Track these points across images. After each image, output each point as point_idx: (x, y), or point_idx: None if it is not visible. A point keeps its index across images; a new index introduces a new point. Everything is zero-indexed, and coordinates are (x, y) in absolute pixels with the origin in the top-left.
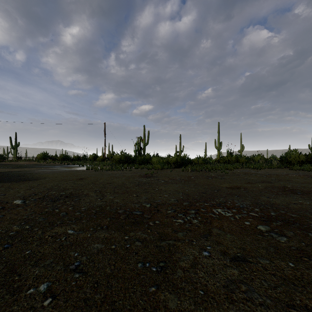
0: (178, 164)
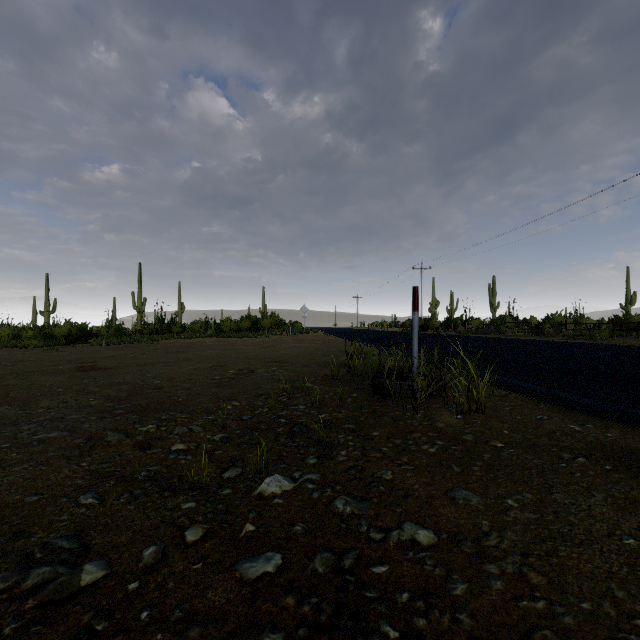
0: (74, 338)
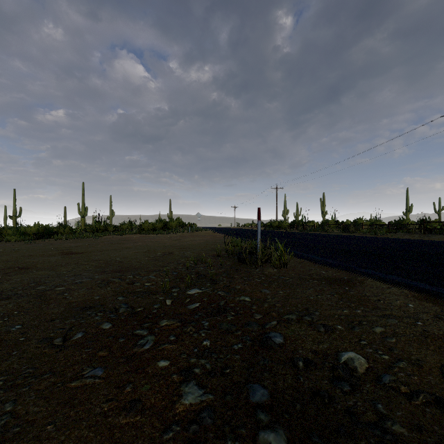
0: (41, 235)
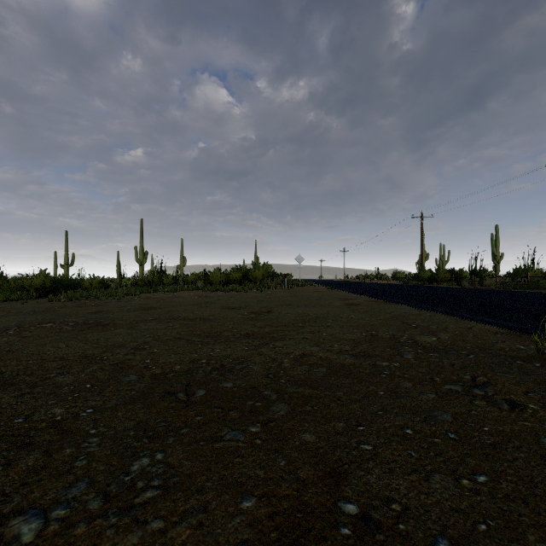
0: (48, 291)
